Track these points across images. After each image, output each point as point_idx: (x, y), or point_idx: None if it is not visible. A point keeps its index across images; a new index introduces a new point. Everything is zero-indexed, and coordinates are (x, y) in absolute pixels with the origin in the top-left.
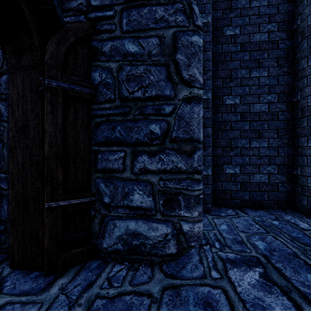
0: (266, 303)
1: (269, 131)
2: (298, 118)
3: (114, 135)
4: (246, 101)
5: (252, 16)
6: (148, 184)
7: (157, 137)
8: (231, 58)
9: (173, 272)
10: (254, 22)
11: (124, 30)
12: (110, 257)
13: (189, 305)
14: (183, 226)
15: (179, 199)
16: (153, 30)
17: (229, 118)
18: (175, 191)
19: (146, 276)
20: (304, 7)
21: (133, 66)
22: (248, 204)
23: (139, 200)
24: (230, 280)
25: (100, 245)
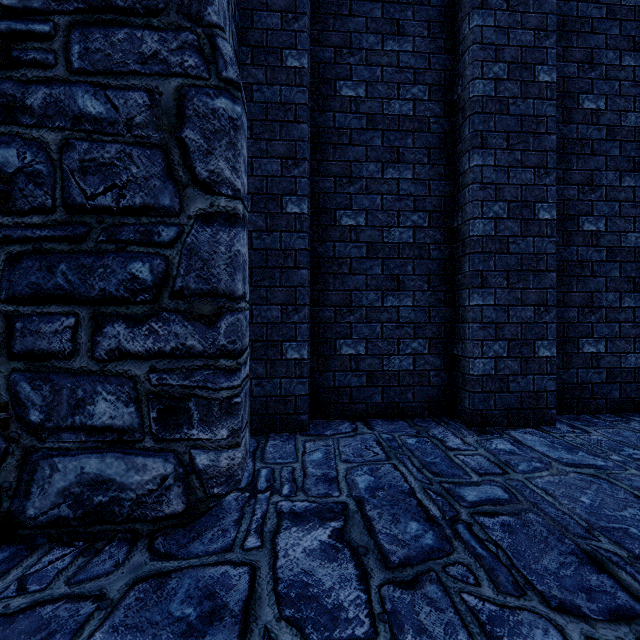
0: (315, 579)
1: (416, 279)
2: (459, 257)
3: (52, 281)
4: (377, 222)
5: (387, 68)
6: (128, 381)
7: (146, 287)
8: (350, 139)
9: (172, 549)
10: (390, 79)
11: (75, 68)
12: (44, 535)
13: (172, 602)
14: (198, 458)
15: (189, 408)
16: (137, 77)
17: (347, 252)
18: (182, 393)
19: (111, 562)
20: (466, 65)
21: (94, 144)
22: (380, 411)
23: (108, 414)
24: (275, 548)
25: (21, 513)
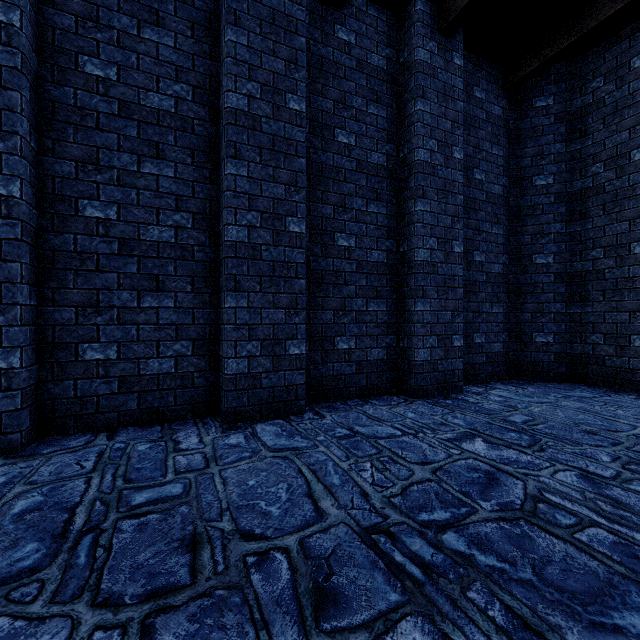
0: None
1: (178, 280)
2: (221, 260)
3: None
4: (132, 217)
5: (144, 56)
6: None
7: None
8: (97, 123)
9: None
10: (148, 69)
11: None
12: None
13: None
14: None
15: None
16: None
17: (94, 246)
18: None
19: None
20: (223, 76)
21: None
22: (136, 419)
23: None
24: None
25: None
